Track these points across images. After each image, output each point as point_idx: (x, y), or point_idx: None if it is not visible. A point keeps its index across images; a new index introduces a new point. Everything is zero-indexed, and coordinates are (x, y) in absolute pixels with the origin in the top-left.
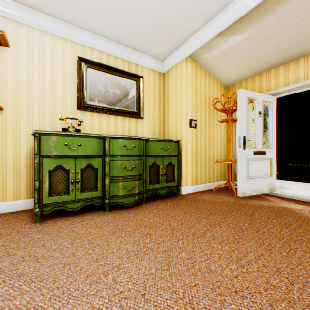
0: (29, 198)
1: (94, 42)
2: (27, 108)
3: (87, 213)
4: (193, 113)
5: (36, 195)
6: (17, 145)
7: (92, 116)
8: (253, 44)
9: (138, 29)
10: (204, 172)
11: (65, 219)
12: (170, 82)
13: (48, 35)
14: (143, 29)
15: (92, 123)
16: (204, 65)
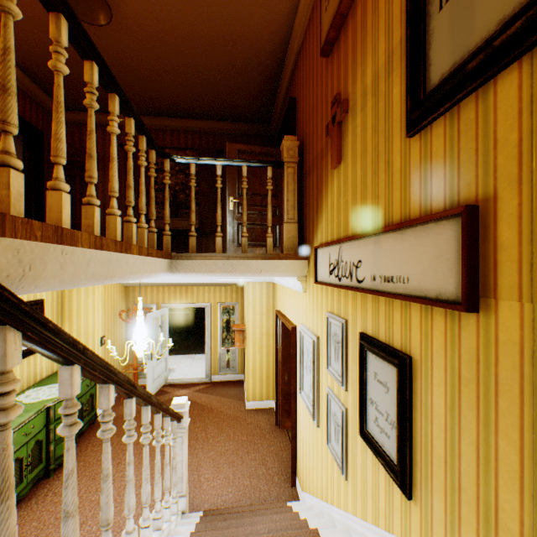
0: None
1: None
2: None
3: (32, 491)
4: (104, 329)
5: None
6: None
7: None
8: None
9: None
10: None
11: (23, 508)
12: (76, 298)
13: None
14: None
15: None
16: None
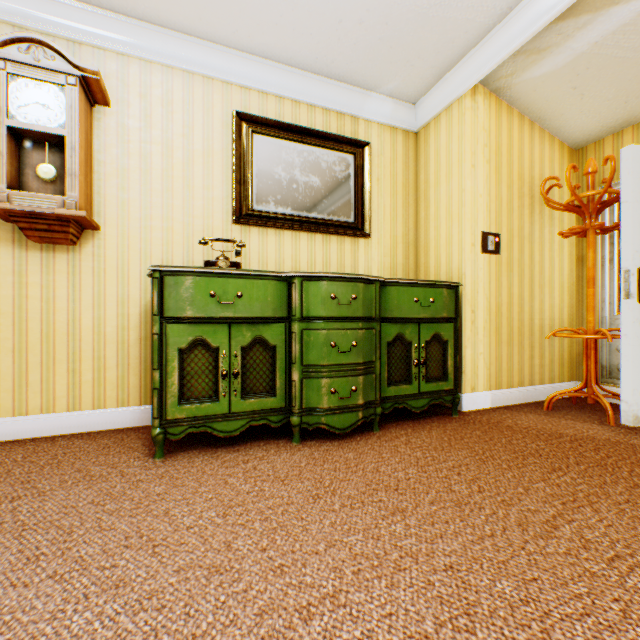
0: (144, 405)
1: (267, 79)
2: (141, 225)
3: (254, 443)
4: (492, 217)
5: (154, 400)
6: (124, 297)
7: (263, 236)
8: None
9: (362, 33)
10: (518, 359)
11: (210, 454)
12: (433, 150)
13: (178, 74)
14: (372, 30)
15: (263, 251)
16: (519, 100)
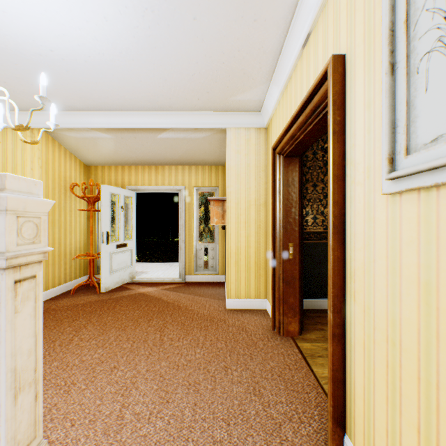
0: None
1: None
2: None
3: None
4: (44, 197)
5: None
6: None
7: None
8: (117, 144)
9: None
10: (59, 271)
11: None
12: (1, 148)
13: None
14: None
15: None
16: (60, 139)
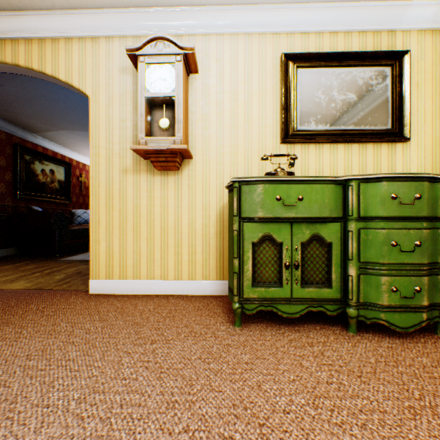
0: (218, 280)
1: (308, 20)
2: (216, 152)
3: (309, 325)
4: None
5: (234, 281)
6: (206, 204)
7: (304, 150)
8: None
9: None
10: None
11: (275, 330)
12: None
13: (240, 38)
14: None
15: (304, 163)
16: None
